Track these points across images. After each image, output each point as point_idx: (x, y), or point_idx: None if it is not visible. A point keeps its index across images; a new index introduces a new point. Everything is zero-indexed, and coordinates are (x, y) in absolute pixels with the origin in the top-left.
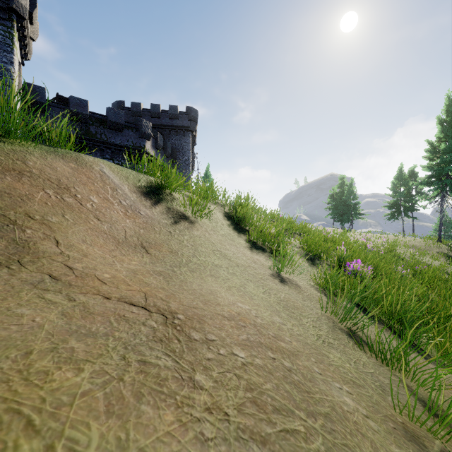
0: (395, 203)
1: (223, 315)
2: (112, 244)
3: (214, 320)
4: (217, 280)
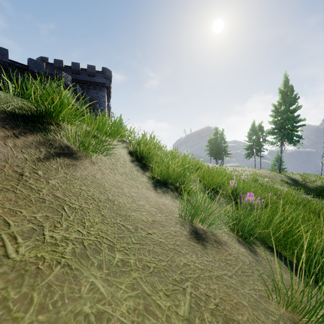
0: (250, 147)
1: None
2: None
3: None
4: None
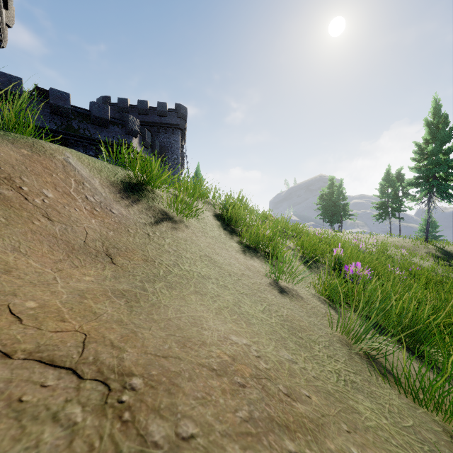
0: (382, 204)
1: (210, 366)
2: (62, 252)
3: (194, 382)
4: (203, 299)
